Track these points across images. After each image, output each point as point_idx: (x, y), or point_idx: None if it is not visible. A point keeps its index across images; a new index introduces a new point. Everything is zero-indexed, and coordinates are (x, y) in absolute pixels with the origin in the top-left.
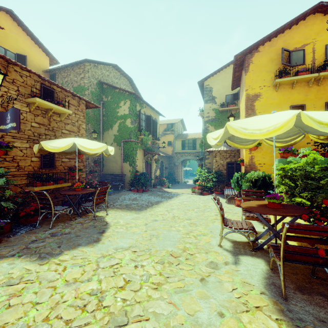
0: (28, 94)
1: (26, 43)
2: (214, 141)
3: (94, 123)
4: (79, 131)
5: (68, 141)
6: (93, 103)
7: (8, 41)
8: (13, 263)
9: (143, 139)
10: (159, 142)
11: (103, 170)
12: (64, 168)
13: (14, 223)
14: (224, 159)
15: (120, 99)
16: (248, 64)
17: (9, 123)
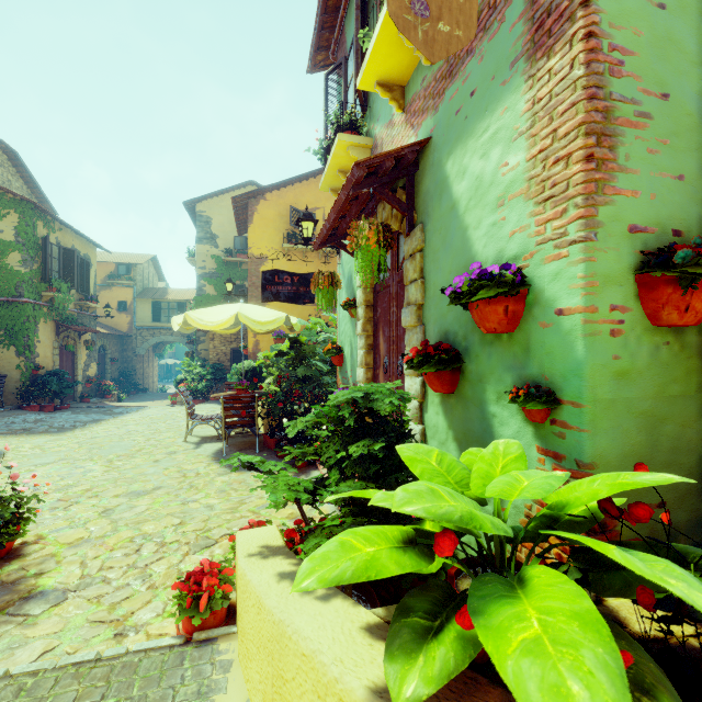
0: None
1: None
2: (178, 327)
3: None
4: None
5: None
6: None
7: None
8: None
9: (55, 300)
10: (95, 305)
11: None
12: None
13: None
14: (227, 344)
15: None
16: (252, 213)
17: None
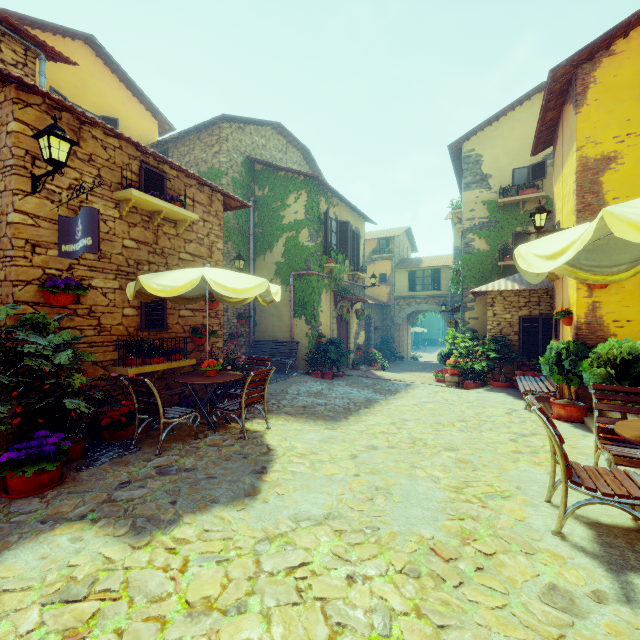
0: (118, 182)
1: (118, 96)
2: (545, 262)
3: (237, 240)
4: (212, 256)
5: (191, 274)
6: (237, 198)
7: (88, 95)
8: (79, 537)
9: (333, 270)
10: (364, 275)
11: (255, 334)
12: (183, 330)
13: (91, 439)
14: (513, 310)
15: (288, 190)
16: (584, 88)
17: (80, 239)
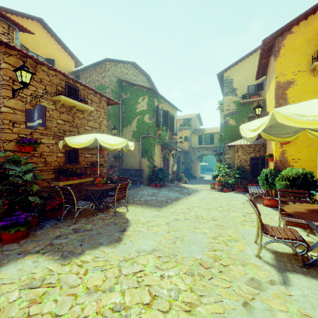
0: (54, 92)
1: (54, 48)
2: (252, 132)
3: (114, 119)
4: (100, 128)
5: (90, 137)
6: (113, 99)
7: (39, 47)
8: (36, 260)
9: (160, 134)
10: (176, 137)
11: (122, 165)
12: (86, 164)
13: (41, 216)
14: (247, 154)
15: (139, 95)
16: (278, 48)
17: (36, 120)
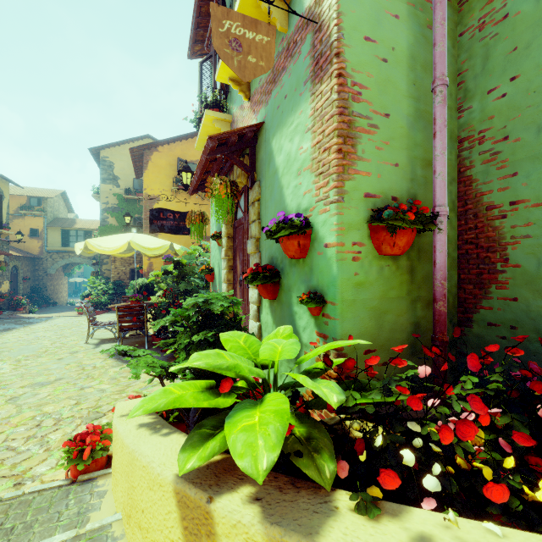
0: None
1: None
2: (80, 251)
3: None
4: None
5: None
6: None
7: None
8: None
9: None
10: (8, 232)
11: None
12: None
13: None
14: (127, 265)
15: None
16: (147, 161)
17: None
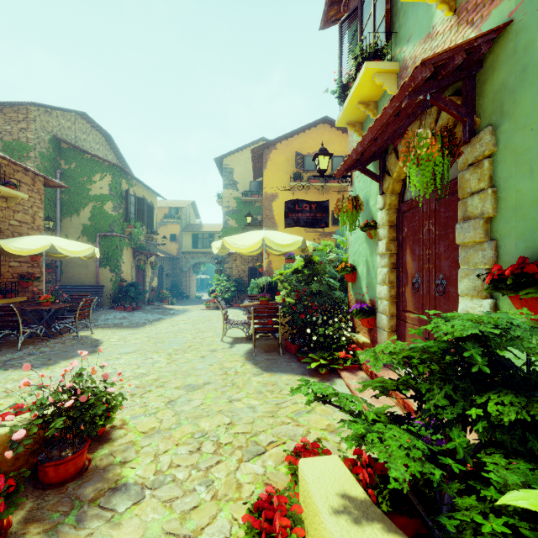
0: None
1: None
2: (217, 250)
3: (45, 203)
4: (34, 222)
5: (39, 241)
6: (57, 182)
7: None
8: (4, 373)
9: (133, 233)
10: (157, 237)
11: (62, 280)
12: (12, 276)
13: None
14: (245, 264)
15: (94, 170)
16: (266, 160)
17: None
